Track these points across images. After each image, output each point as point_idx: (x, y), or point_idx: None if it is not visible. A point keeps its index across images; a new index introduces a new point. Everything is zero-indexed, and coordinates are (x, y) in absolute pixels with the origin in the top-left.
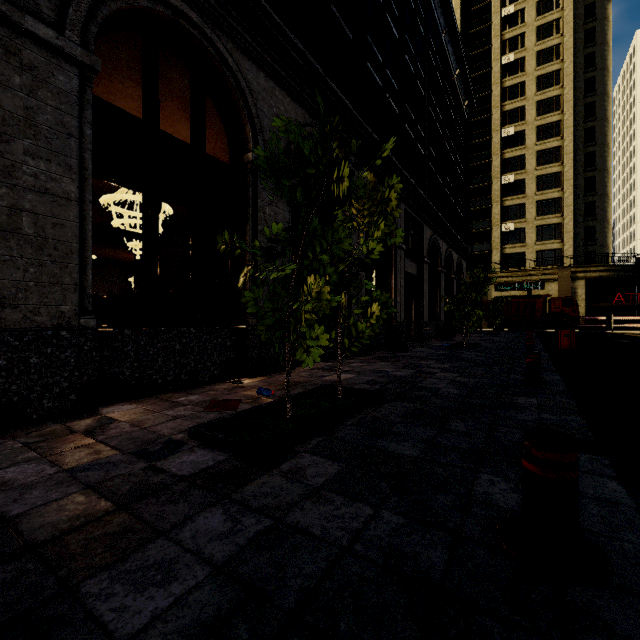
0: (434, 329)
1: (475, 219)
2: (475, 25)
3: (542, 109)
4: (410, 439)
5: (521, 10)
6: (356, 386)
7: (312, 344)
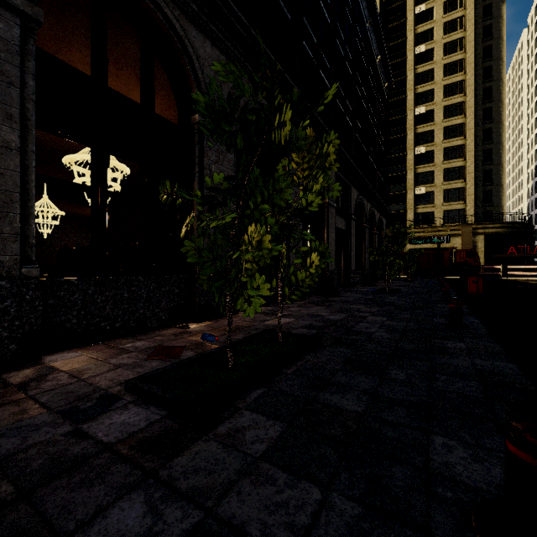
0: (360, 276)
1: (392, 184)
2: (392, 21)
3: (448, 92)
4: (352, 390)
5: (431, 9)
6: (295, 330)
7: (253, 294)
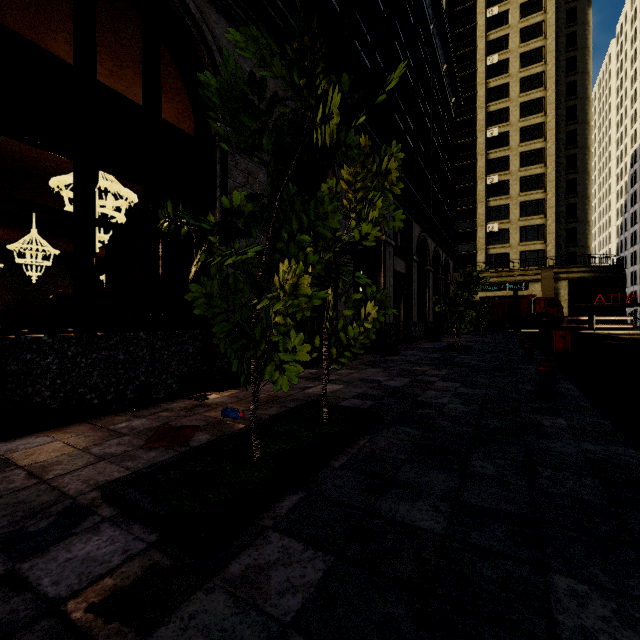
0: (422, 330)
1: (460, 219)
2: (460, 25)
3: (526, 111)
4: (426, 495)
5: (505, 12)
6: (345, 402)
7: (287, 358)
